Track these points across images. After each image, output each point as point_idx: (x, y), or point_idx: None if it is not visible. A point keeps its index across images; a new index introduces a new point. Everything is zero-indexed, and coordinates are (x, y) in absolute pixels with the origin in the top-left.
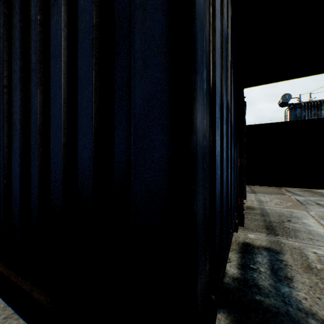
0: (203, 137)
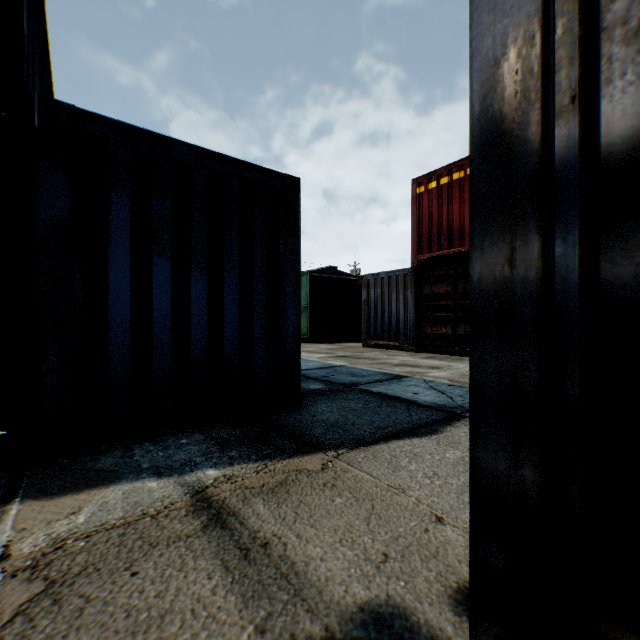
0: (500, 284)
